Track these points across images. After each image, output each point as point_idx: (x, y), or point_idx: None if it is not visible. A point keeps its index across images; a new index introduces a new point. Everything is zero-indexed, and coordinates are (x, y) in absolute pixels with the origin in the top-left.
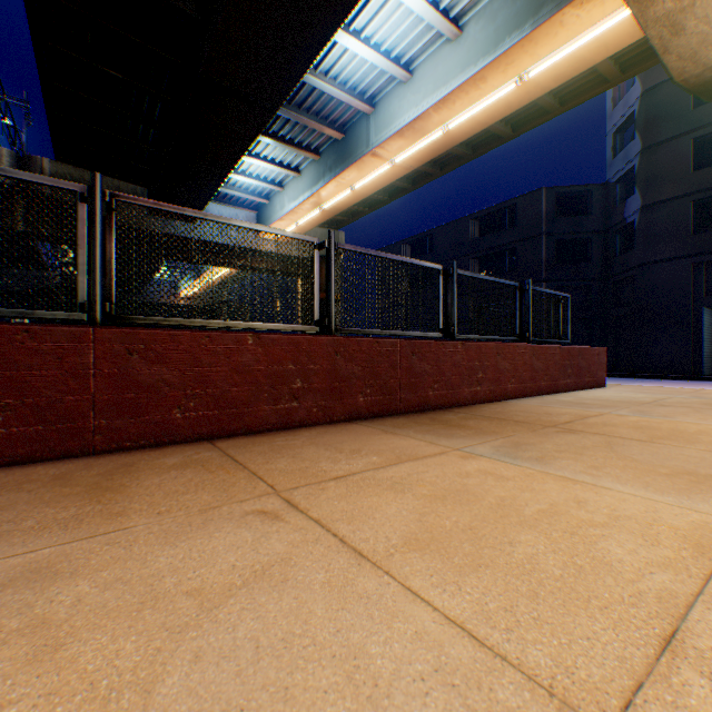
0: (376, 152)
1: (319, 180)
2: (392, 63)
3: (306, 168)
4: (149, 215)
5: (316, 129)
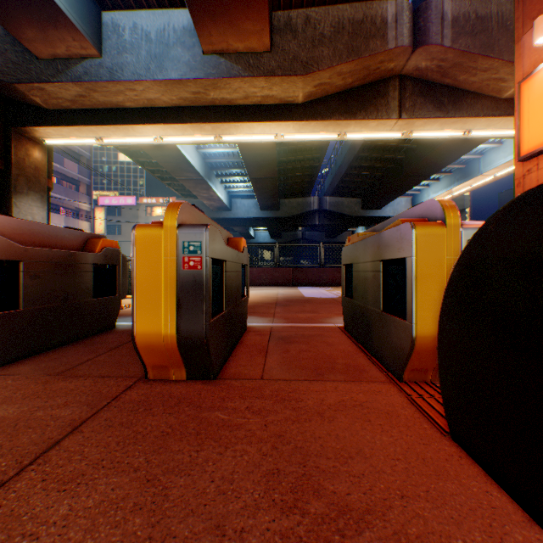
0: (483, 175)
1: (450, 185)
2: (489, 145)
3: (442, 178)
4: (361, 210)
5: (449, 167)
